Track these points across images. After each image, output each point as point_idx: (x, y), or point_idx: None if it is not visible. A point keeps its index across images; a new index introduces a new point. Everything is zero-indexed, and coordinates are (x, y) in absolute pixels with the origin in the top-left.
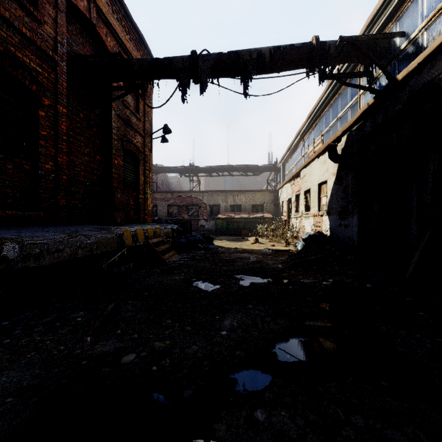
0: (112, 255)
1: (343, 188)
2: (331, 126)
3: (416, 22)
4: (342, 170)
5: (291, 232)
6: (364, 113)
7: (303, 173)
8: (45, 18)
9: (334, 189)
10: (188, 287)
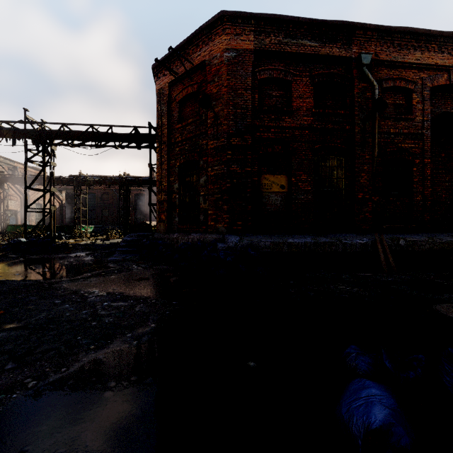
0: None
1: None
2: None
3: None
4: None
5: None
6: None
7: None
8: (416, 113)
9: None
10: None
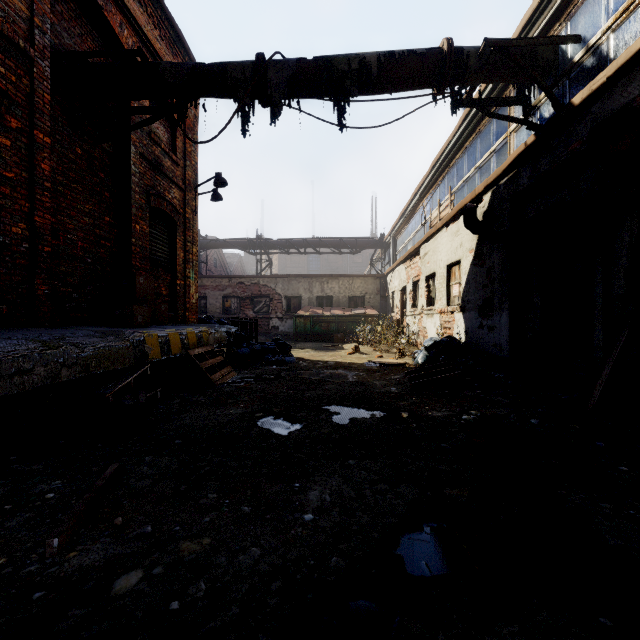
0: (125, 377)
1: (486, 272)
2: (465, 179)
3: (597, 20)
4: (484, 244)
5: (407, 336)
6: (520, 158)
7: (424, 250)
8: None
9: (472, 273)
10: (250, 429)
